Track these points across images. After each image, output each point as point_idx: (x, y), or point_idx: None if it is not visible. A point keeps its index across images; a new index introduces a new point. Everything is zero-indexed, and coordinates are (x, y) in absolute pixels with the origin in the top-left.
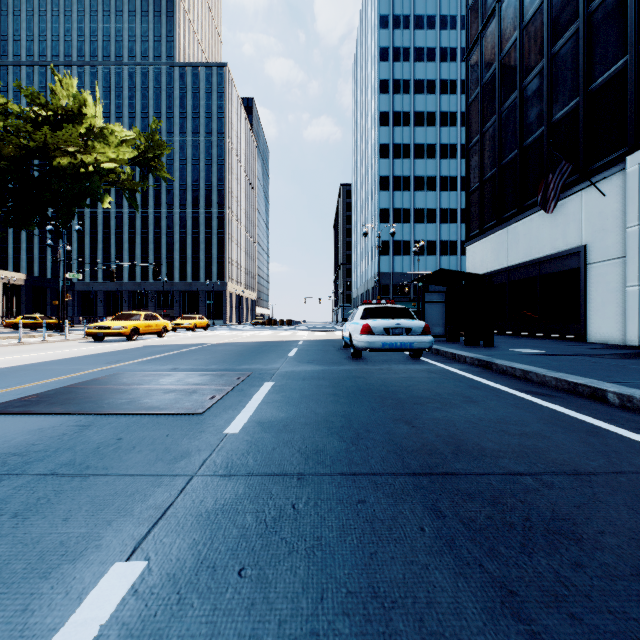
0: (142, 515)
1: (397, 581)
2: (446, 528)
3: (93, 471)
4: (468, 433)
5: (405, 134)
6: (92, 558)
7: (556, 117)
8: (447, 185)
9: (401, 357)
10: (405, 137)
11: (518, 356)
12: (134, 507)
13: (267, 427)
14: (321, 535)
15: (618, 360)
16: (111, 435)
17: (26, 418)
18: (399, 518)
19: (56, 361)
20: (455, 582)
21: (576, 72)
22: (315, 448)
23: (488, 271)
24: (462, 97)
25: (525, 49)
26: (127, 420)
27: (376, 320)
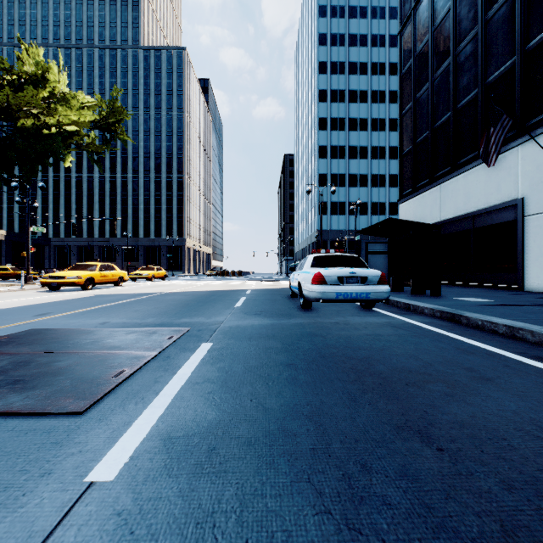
0: None
1: None
2: None
3: None
4: None
5: (341, 109)
6: None
7: (490, 78)
8: (377, 154)
9: (352, 307)
10: (341, 112)
11: (479, 307)
12: None
13: (177, 455)
14: None
15: None
16: None
17: None
18: None
19: None
20: None
21: (512, 33)
22: None
23: None
24: (390, 78)
25: (458, 18)
26: None
27: (328, 269)
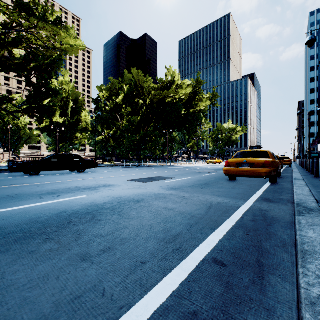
0: None
1: None
2: None
3: None
4: None
5: None
6: None
7: None
8: None
9: None
10: None
11: None
12: None
13: None
14: None
15: None
16: None
17: None
18: None
19: None
20: None
21: None
22: None
23: (318, 151)
24: None
25: None
26: None
27: None
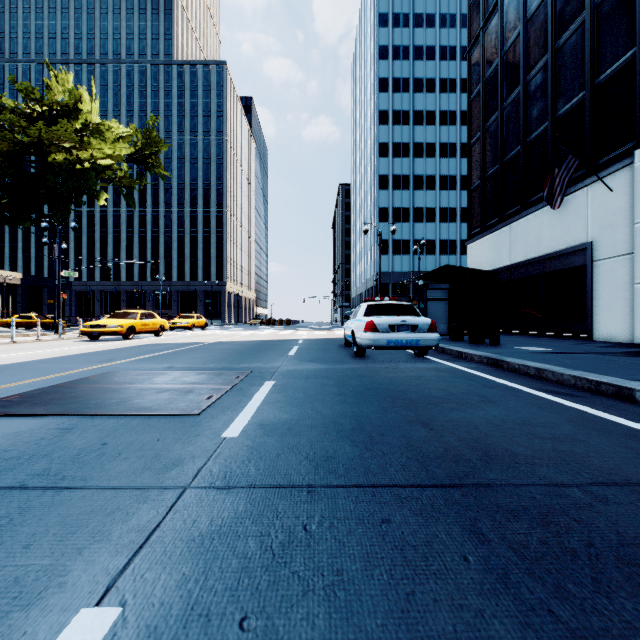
0: (121, 540)
1: (447, 636)
2: (494, 557)
3: (69, 483)
4: (493, 436)
5: (404, 133)
6: (52, 602)
7: (561, 112)
8: (447, 184)
9: (405, 355)
10: (404, 136)
11: (528, 354)
12: (112, 529)
13: (270, 430)
14: (342, 567)
15: (633, 358)
16: (95, 439)
17: (3, 420)
18: (434, 543)
19: (47, 360)
20: (523, 637)
21: (582, 65)
22: (325, 454)
23: (490, 269)
24: (462, 96)
25: (528, 43)
26: (115, 422)
27: (380, 317)
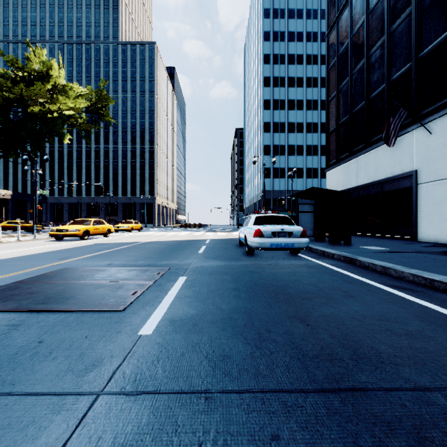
0: None
1: None
2: None
3: None
4: (359, 333)
5: (281, 93)
6: None
7: (394, 77)
8: (311, 129)
9: (283, 253)
10: (281, 95)
11: (373, 253)
12: None
13: (178, 326)
14: None
15: None
16: (34, 337)
17: None
18: None
19: (20, 257)
20: None
21: (409, 44)
22: (222, 353)
23: (343, 189)
24: (321, 67)
25: (370, 28)
26: (55, 318)
27: (265, 226)
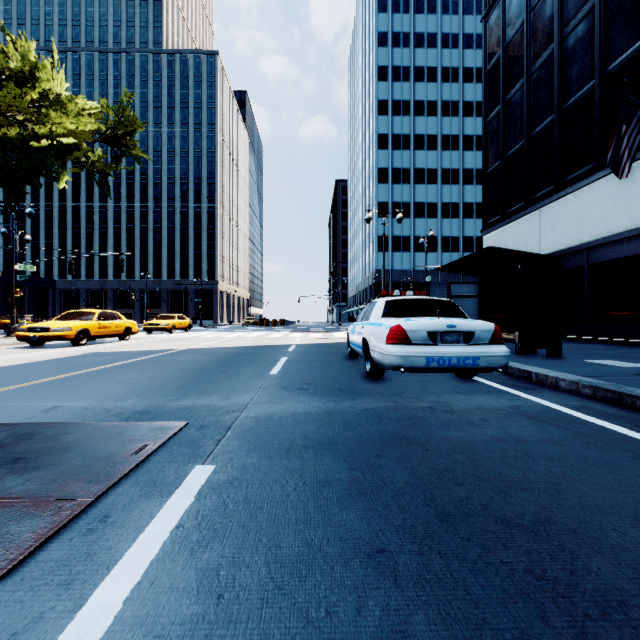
0: None
1: None
2: None
3: None
4: None
5: (405, 124)
6: None
7: (613, 65)
8: (449, 178)
9: (442, 376)
10: (405, 127)
11: None
12: None
13: None
14: None
15: None
16: None
17: None
18: None
19: None
20: None
21: None
22: None
23: None
24: (464, 86)
25: None
26: None
27: (411, 319)
